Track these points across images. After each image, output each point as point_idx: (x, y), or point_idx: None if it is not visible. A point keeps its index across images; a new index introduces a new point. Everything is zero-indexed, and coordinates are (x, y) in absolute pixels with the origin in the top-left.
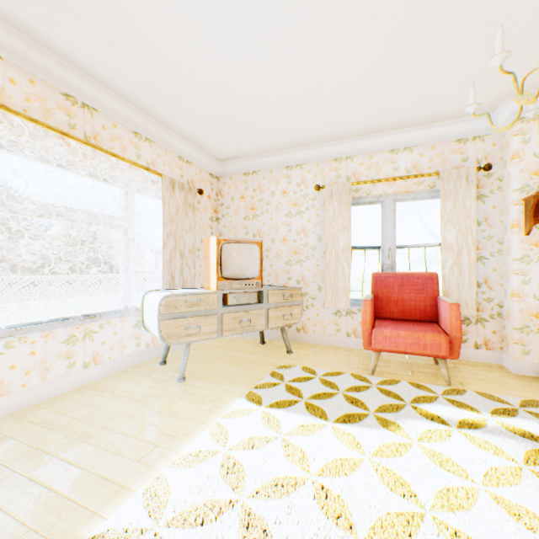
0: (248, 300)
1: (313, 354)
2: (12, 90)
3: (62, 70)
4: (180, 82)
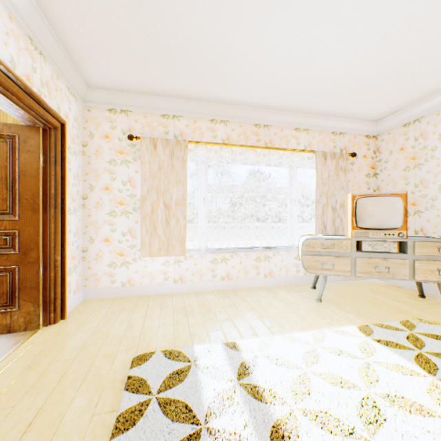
0: (385, 248)
1: None
2: (233, 135)
3: (252, 113)
4: (316, 85)
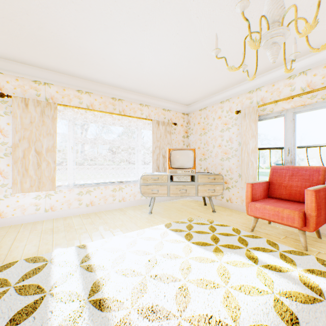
0: (185, 179)
1: (227, 215)
2: (95, 103)
3: (110, 90)
4: (148, 80)
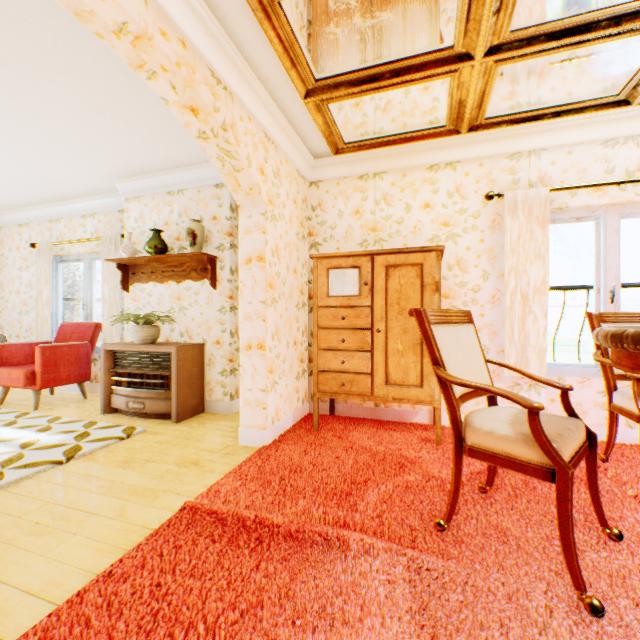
0: None
1: None
2: None
3: None
4: None
